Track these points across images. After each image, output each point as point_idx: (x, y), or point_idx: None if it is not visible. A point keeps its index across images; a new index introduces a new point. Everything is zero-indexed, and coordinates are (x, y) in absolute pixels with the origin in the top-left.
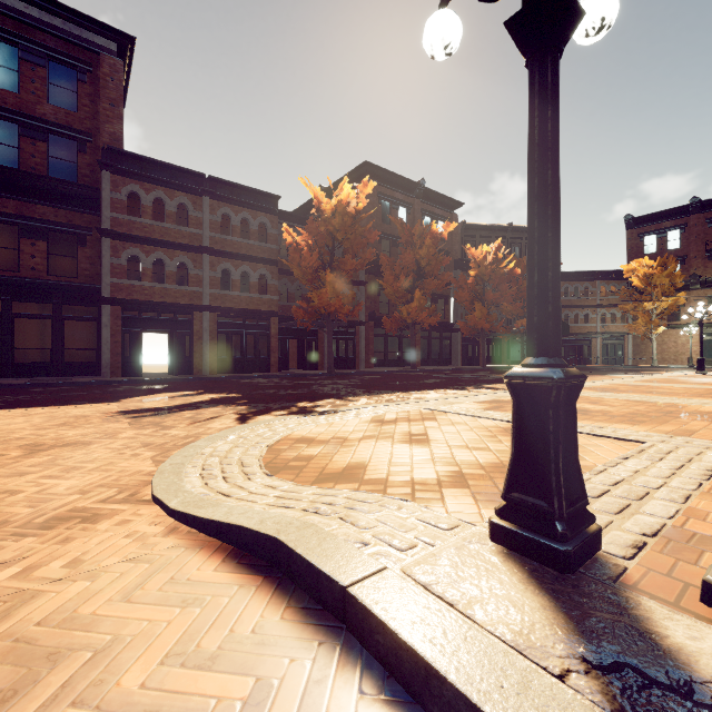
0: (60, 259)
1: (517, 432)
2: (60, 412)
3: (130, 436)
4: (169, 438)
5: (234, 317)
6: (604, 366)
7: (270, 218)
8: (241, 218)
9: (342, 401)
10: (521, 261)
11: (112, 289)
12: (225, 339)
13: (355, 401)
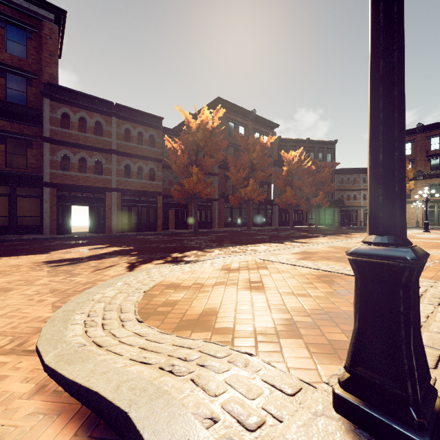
0: (15, 156)
1: (362, 307)
2: (2, 262)
3: (44, 283)
4: (73, 285)
5: (133, 195)
6: (365, 226)
7: (157, 132)
8: (138, 131)
9: (202, 252)
10: (315, 162)
11: (51, 177)
12: (127, 210)
13: (211, 252)
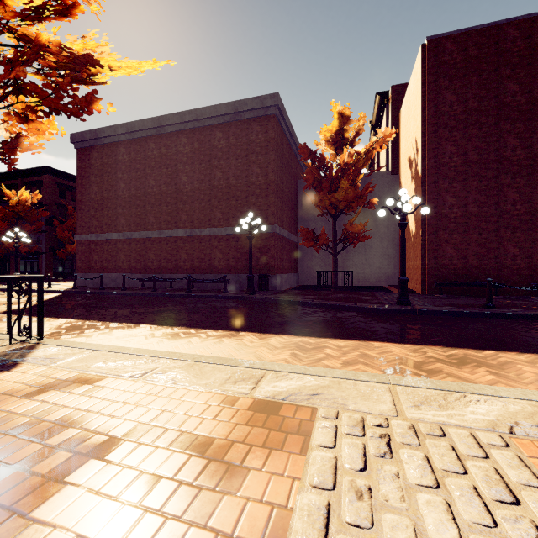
0: None
1: None
2: None
3: None
4: None
5: None
6: None
7: None
8: None
9: None
10: None
11: None
12: None
13: None
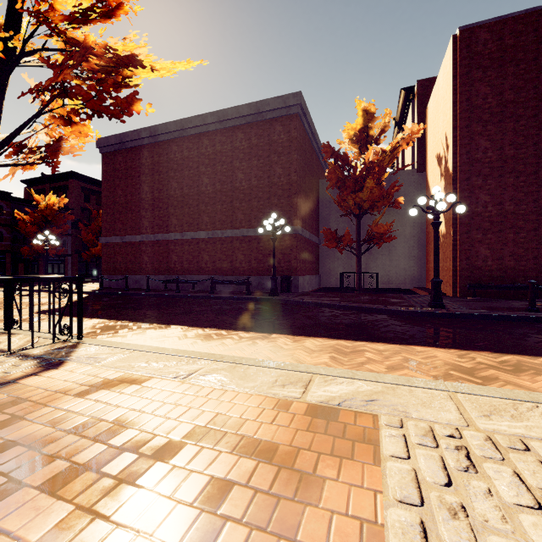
0: None
1: None
2: None
3: None
4: None
5: None
6: None
7: (6, 203)
8: None
9: None
10: None
11: None
12: None
13: None
